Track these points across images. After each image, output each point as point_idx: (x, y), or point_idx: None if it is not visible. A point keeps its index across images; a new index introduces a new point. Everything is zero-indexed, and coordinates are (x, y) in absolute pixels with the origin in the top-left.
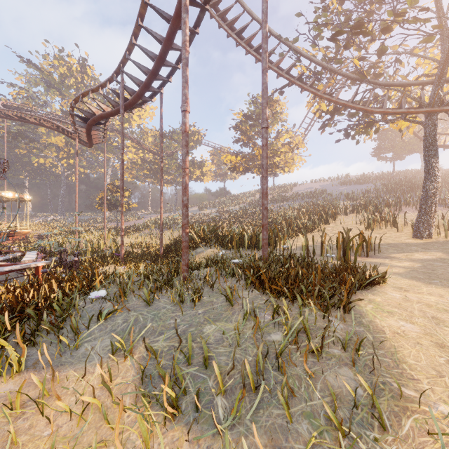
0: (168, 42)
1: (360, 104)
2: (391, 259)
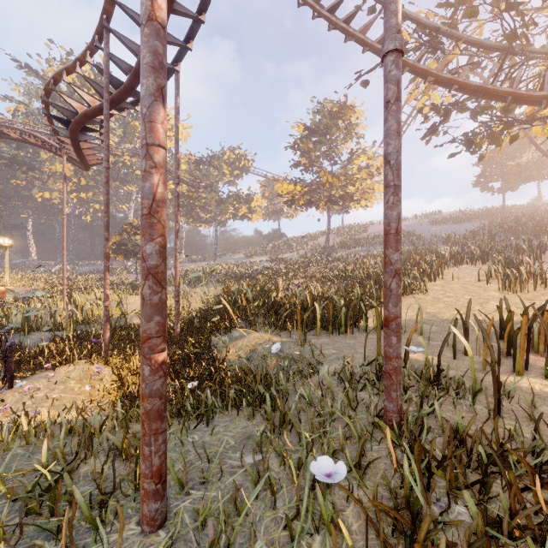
0: None
1: (505, 87)
2: None
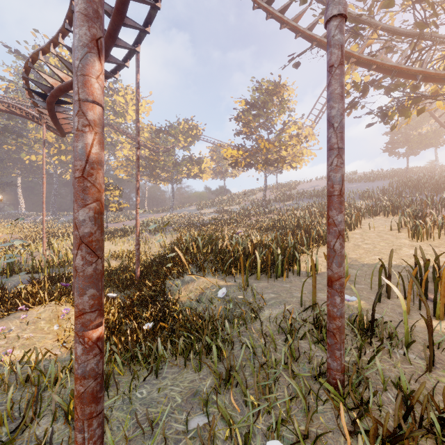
0: None
1: (416, 67)
2: None
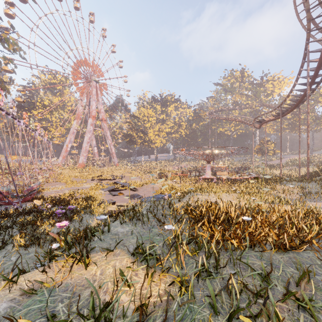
0: (302, 97)
1: None
2: None
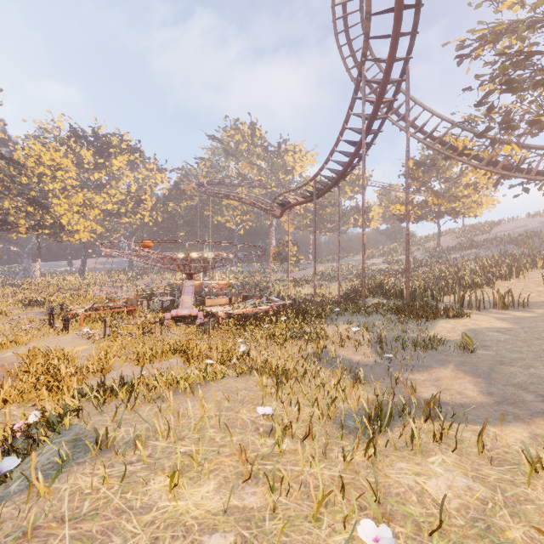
0: (347, 167)
1: (523, 173)
2: (524, 312)
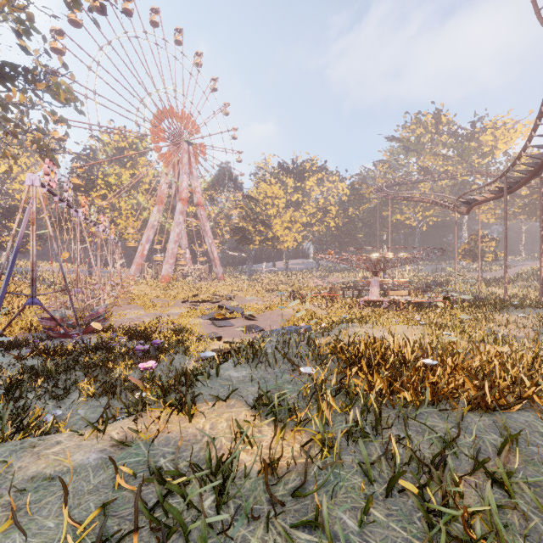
0: None
1: None
2: None
